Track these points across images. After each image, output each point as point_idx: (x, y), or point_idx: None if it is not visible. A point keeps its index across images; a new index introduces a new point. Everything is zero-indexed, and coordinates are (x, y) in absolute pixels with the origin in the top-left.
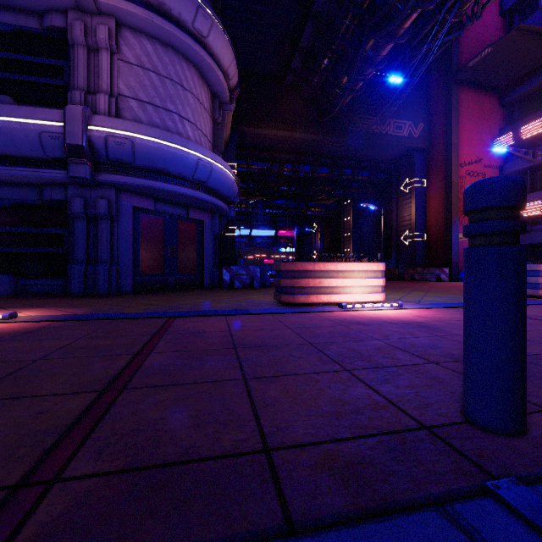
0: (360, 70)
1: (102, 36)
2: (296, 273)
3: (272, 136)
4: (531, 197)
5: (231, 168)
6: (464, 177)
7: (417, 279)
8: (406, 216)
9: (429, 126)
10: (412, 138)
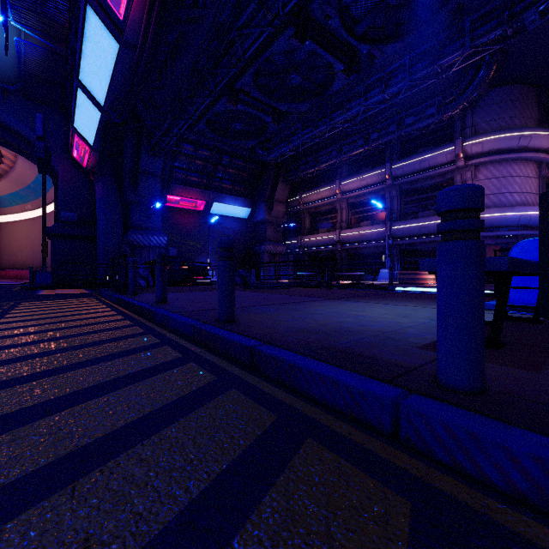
0: None
1: (468, 176)
2: None
3: None
4: None
5: None
6: None
7: None
8: None
9: None
10: None
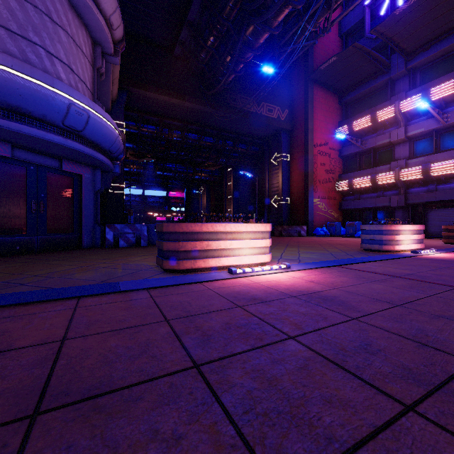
0: (241, 53)
1: None
2: (181, 236)
3: (162, 102)
4: (359, 174)
5: (119, 127)
6: (317, 155)
7: (284, 235)
8: (275, 183)
9: (292, 113)
10: (280, 120)
